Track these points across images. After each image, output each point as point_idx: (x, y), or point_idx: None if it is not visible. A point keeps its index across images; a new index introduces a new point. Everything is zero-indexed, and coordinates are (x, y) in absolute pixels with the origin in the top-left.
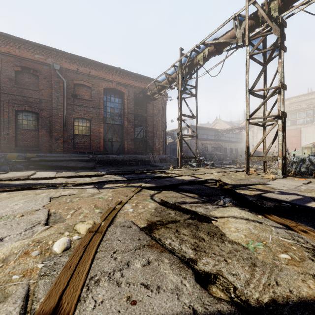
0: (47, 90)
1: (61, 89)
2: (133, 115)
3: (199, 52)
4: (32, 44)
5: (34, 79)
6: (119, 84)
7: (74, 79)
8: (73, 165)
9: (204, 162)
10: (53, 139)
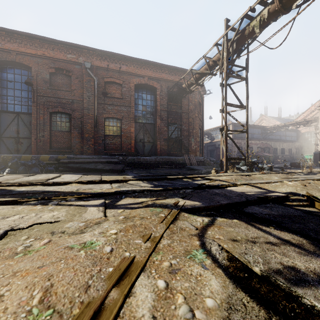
0: (79, 90)
1: (92, 88)
2: (166, 112)
3: (253, 17)
4: (65, 44)
5: (67, 80)
6: (151, 79)
7: (104, 77)
8: (100, 167)
9: (257, 165)
10: (84, 140)
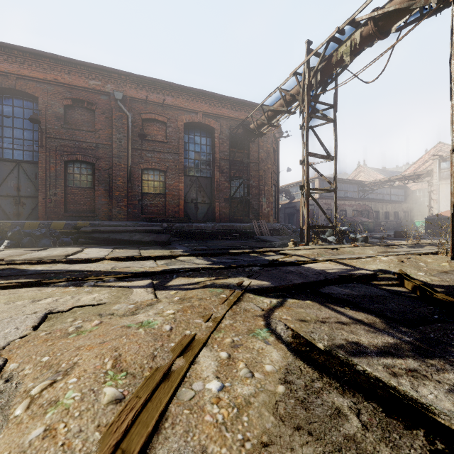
0: (106, 130)
1: (124, 128)
2: (228, 162)
3: (342, 41)
4: (86, 66)
5: (89, 116)
6: (207, 116)
7: (142, 112)
8: (137, 239)
9: (348, 234)
10: (113, 200)
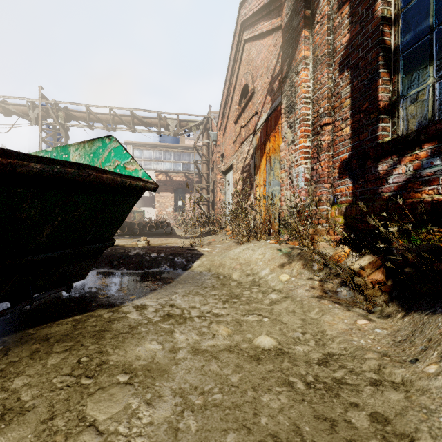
0: None
1: None
2: None
3: None
4: None
5: None
6: None
7: None
8: None
9: None
10: None
